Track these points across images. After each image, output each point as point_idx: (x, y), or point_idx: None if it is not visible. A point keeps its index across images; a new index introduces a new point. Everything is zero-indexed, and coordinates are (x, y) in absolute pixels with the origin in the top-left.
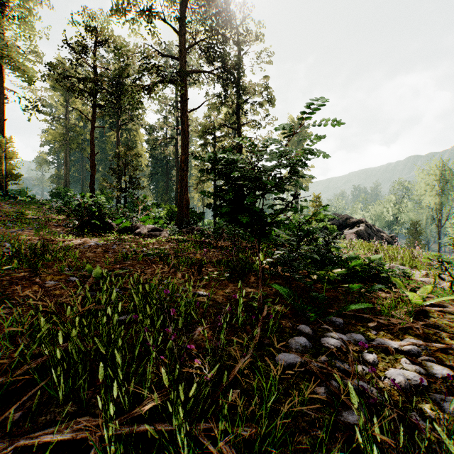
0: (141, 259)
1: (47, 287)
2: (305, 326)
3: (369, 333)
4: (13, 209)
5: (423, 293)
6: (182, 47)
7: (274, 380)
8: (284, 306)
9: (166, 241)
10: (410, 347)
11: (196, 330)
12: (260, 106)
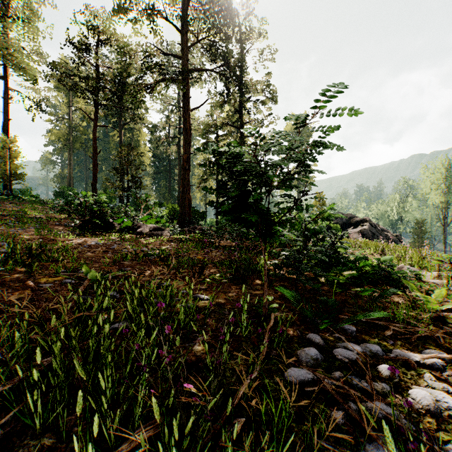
0: (141, 260)
1: (41, 290)
2: (315, 335)
3: (386, 343)
4: (16, 208)
5: (438, 297)
6: (184, 46)
7: (284, 402)
8: (290, 311)
9: (167, 240)
10: (433, 360)
11: (197, 340)
12: (263, 104)
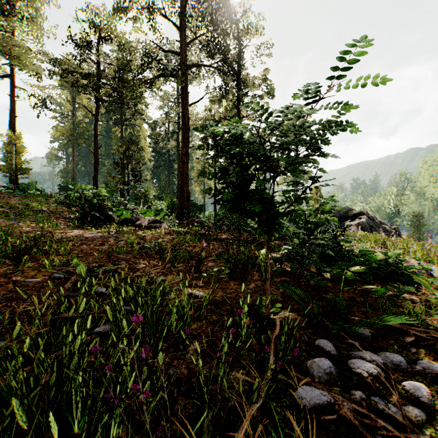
0: (137, 253)
1: (26, 286)
2: (325, 342)
3: (407, 351)
4: (21, 202)
5: None
6: (183, 41)
7: (297, 436)
8: (294, 310)
9: (165, 233)
10: None
11: (190, 347)
12: (260, 98)
